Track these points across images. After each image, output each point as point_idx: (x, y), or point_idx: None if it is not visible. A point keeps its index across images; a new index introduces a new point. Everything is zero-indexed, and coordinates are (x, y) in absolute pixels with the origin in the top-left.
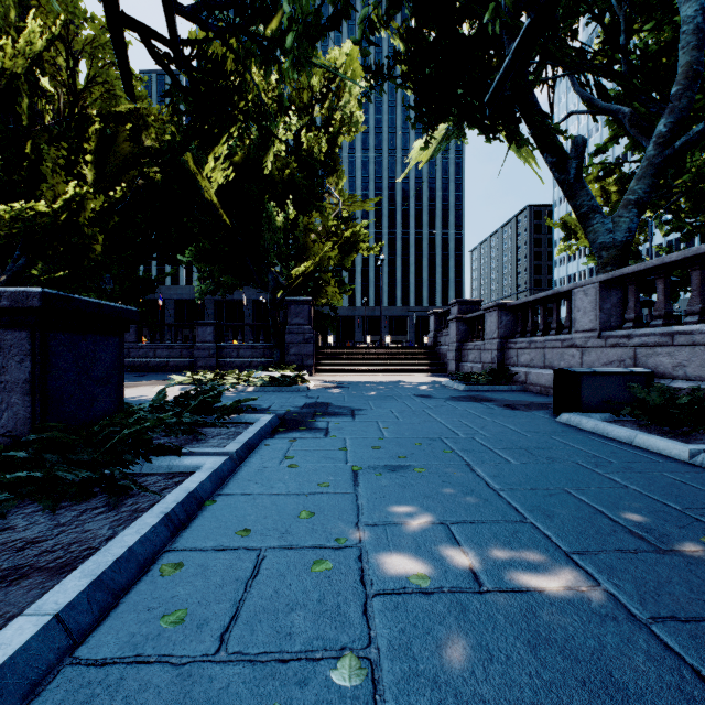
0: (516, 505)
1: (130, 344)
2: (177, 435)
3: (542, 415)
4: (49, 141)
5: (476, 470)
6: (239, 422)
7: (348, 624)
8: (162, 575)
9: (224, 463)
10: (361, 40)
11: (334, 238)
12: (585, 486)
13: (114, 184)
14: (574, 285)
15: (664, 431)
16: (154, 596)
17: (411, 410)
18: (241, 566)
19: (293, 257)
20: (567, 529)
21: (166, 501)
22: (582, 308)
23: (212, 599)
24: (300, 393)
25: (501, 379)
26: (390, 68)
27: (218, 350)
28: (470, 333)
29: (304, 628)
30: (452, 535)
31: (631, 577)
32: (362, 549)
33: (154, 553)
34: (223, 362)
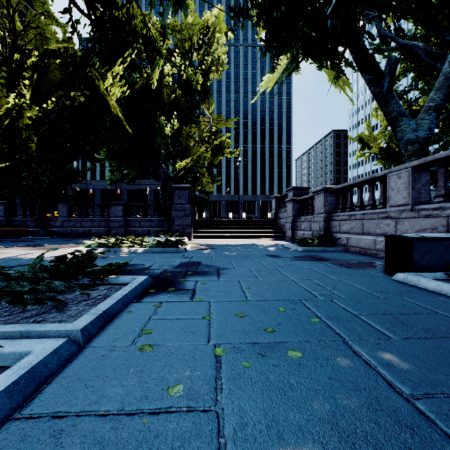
0: None
1: (63, 218)
2: (26, 307)
3: (377, 274)
4: None
5: (360, 354)
6: (115, 283)
7: None
8: None
9: (53, 352)
10: None
11: (206, 144)
12: None
13: (45, 101)
14: (389, 171)
15: None
16: None
17: (266, 269)
18: None
19: (177, 156)
20: None
21: None
22: (395, 188)
23: None
24: (178, 254)
25: (328, 242)
26: (247, 11)
27: (126, 222)
28: (302, 210)
29: None
30: None
31: None
32: None
33: None
34: (129, 231)
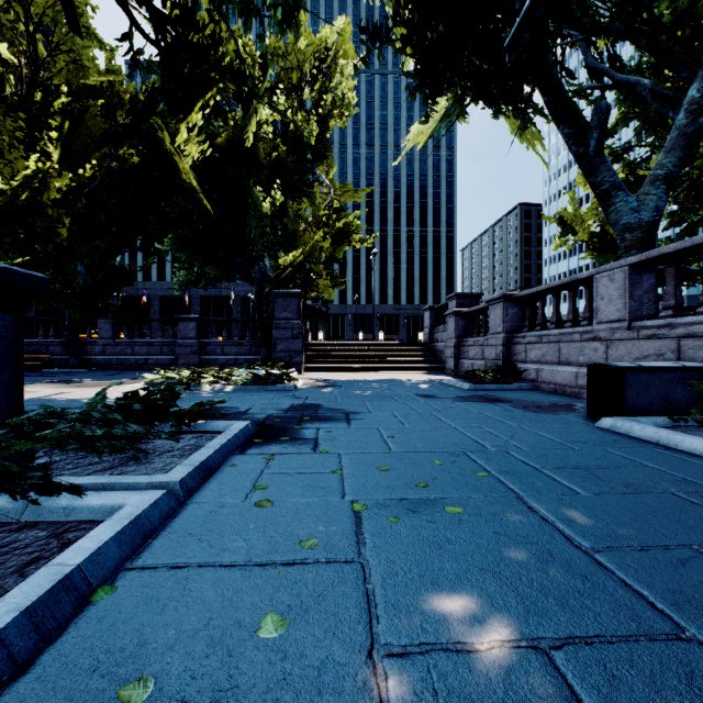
0: (640, 589)
1: (106, 340)
2: (101, 455)
3: (575, 419)
4: (7, 113)
5: (537, 509)
6: (204, 431)
7: None
8: None
9: (154, 504)
10: None
11: (325, 228)
12: None
13: (82, 163)
14: (596, 270)
15: None
16: None
17: (416, 413)
18: None
19: (281, 246)
20: None
21: None
22: (606, 296)
23: None
24: (286, 393)
25: (509, 377)
26: (387, 31)
27: (201, 347)
28: (470, 328)
29: None
30: (569, 691)
31: None
32: None
33: None
34: (206, 360)
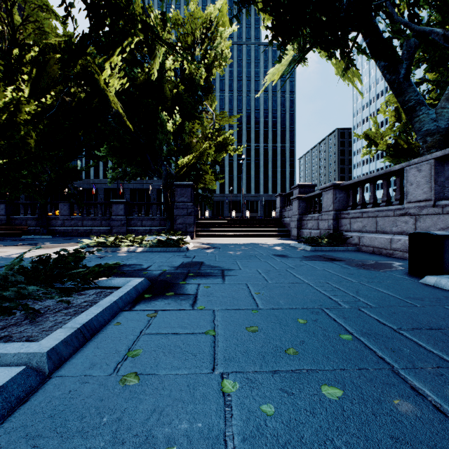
0: None
1: (65, 216)
2: None
3: (401, 276)
4: None
5: (423, 392)
6: (106, 286)
7: None
8: None
9: None
10: None
11: (209, 141)
12: None
13: (44, 96)
14: (407, 164)
15: None
16: None
17: (275, 270)
18: None
19: (179, 153)
20: None
21: None
22: (415, 182)
23: None
24: (180, 253)
25: (338, 241)
26: None
27: (127, 221)
28: (308, 208)
29: None
30: None
31: None
32: None
33: None
34: (130, 230)
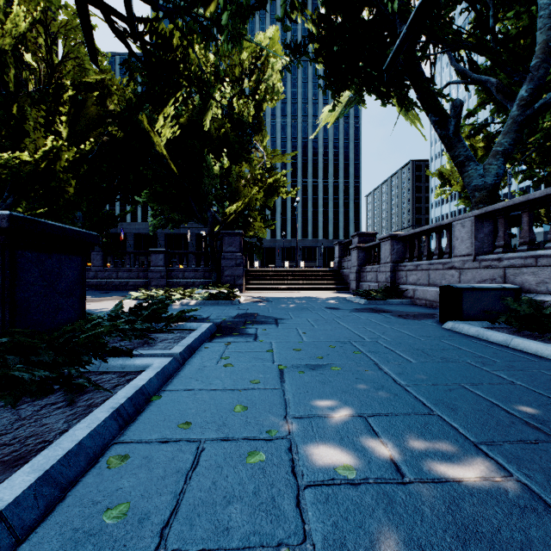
0: (422, 399)
1: (97, 267)
2: (131, 339)
3: (430, 323)
4: (31, 104)
5: (383, 369)
6: (183, 329)
7: (283, 517)
8: (109, 467)
9: (169, 363)
10: (283, 17)
11: (259, 184)
12: (478, 382)
13: (83, 139)
14: (453, 219)
15: (533, 335)
16: (100, 489)
17: (323, 319)
18: (182, 458)
19: (227, 198)
20: (471, 421)
21: (117, 397)
22: (460, 238)
23: (153, 492)
24: (233, 306)
25: (394, 295)
26: (305, 46)
27: (168, 273)
28: (368, 258)
29: (241, 522)
30: (370, 427)
31: (539, 467)
32: (292, 440)
33: (103, 446)
34: (171, 282)
